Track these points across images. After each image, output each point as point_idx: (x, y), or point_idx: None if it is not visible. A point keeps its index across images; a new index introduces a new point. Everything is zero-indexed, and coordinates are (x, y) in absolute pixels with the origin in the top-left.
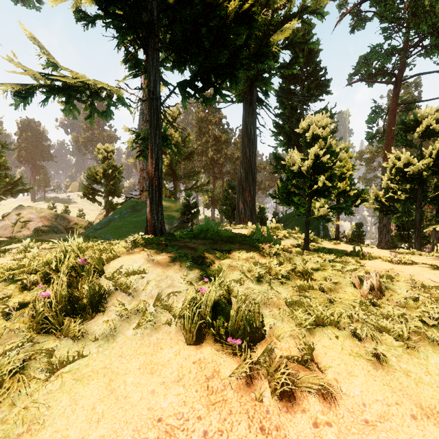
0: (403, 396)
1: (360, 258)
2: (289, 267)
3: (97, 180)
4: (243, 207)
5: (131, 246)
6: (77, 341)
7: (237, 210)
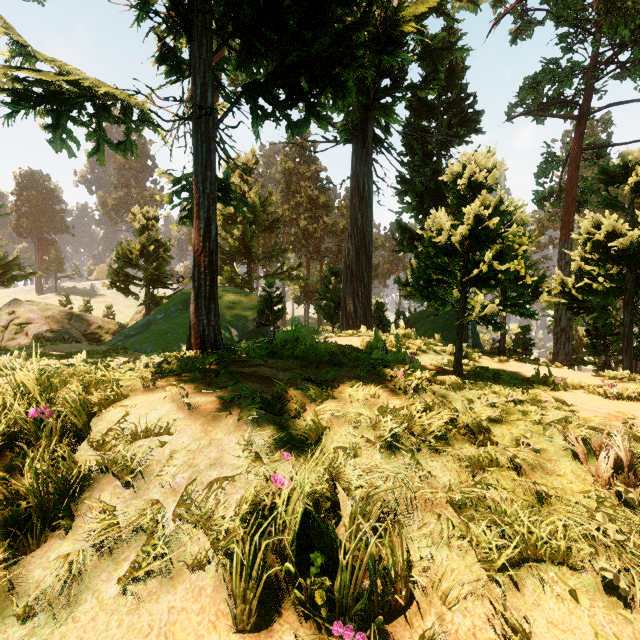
0: None
1: (549, 389)
2: (445, 416)
3: (132, 261)
4: (352, 302)
5: (151, 376)
6: None
7: (343, 307)
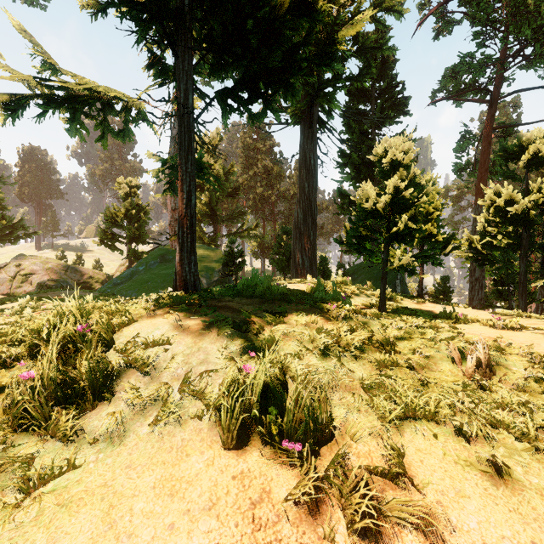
0: (541, 530)
1: (452, 322)
2: (364, 335)
3: (118, 222)
4: (300, 256)
5: (152, 307)
6: (69, 443)
7: (293, 260)
